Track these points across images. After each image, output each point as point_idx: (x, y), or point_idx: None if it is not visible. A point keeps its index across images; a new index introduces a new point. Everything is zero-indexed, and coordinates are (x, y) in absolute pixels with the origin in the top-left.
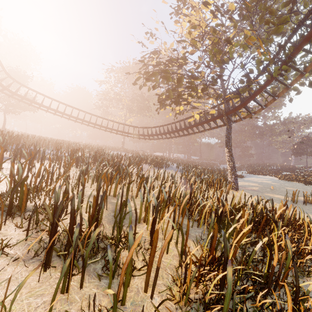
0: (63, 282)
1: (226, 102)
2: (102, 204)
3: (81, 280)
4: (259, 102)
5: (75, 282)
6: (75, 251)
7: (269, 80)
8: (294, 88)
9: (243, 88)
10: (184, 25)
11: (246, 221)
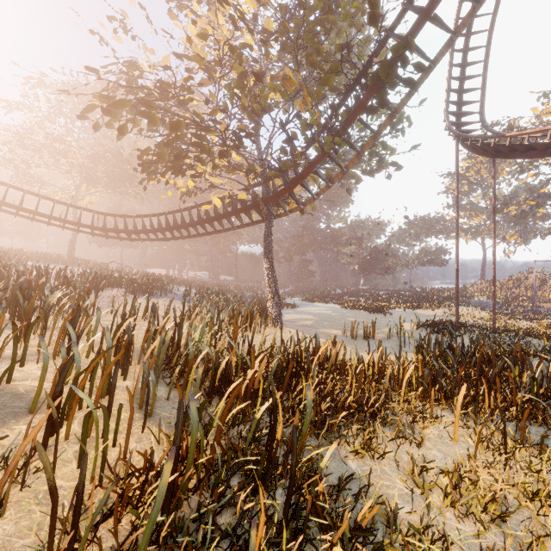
0: None
1: (265, 183)
2: None
3: None
4: (309, 187)
5: None
6: None
7: (320, 155)
8: (352, 174)
9: (284, 161)
10: (193, 30)
11: (275, 373)
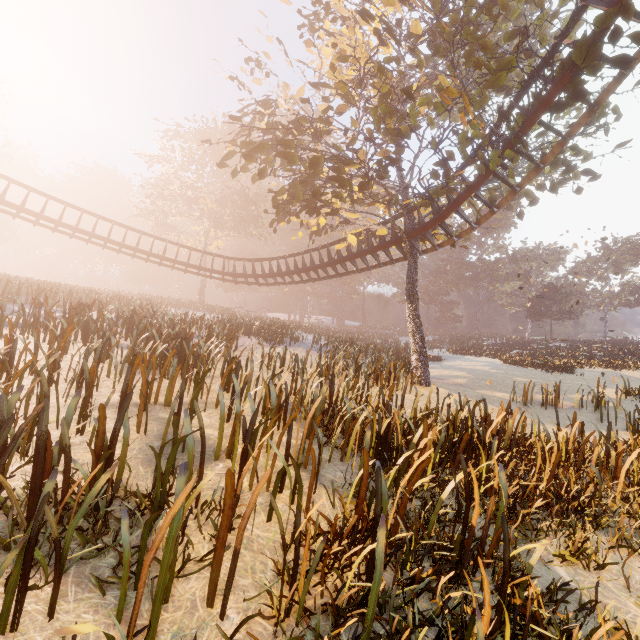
0: (2, 608)
1: (407, 214)
2: (126, 422)
3: (53, 598)
4: (465, 215)
5: (40, 605)
6: (37, 533)
7: (483, 174)
8: (526, 193)
9: (436, 187)
10: (326, 52)
11: (437, 443)
